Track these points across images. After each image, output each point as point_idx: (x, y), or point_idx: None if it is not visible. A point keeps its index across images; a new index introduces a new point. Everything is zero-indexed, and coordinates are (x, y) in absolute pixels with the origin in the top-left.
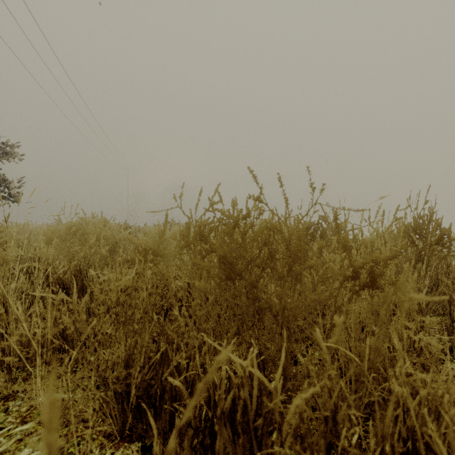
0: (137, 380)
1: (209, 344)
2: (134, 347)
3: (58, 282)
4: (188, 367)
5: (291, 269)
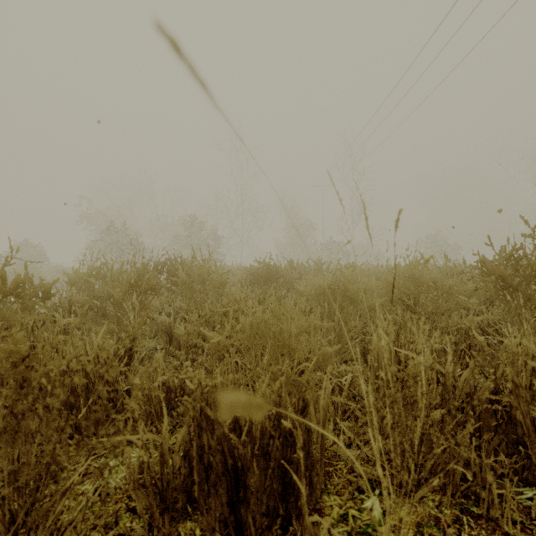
0: None
1: None
2: None
3: None
4: None
5: None
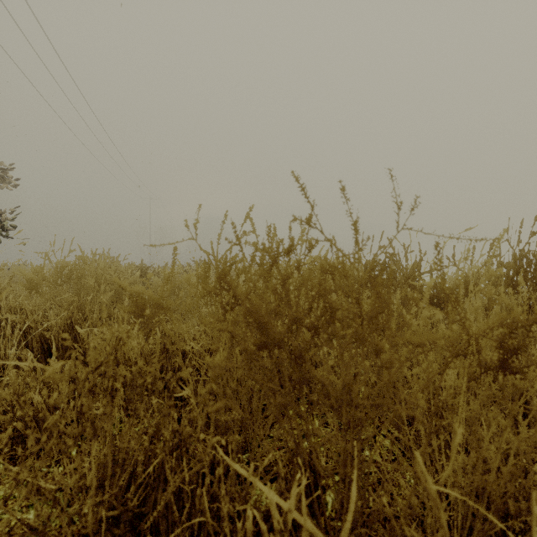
0: (116, 511)
1: (233, 445)
2: (120, 448)
3: (41, 341)
4: (203, 476)
5: (365, 340)
